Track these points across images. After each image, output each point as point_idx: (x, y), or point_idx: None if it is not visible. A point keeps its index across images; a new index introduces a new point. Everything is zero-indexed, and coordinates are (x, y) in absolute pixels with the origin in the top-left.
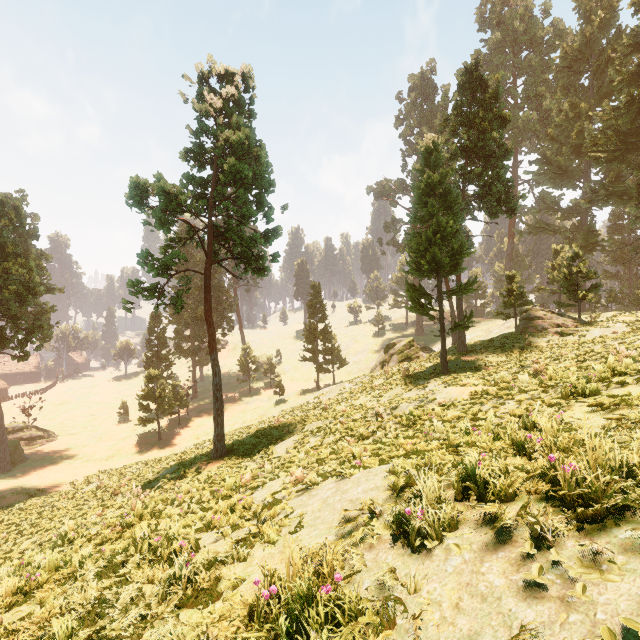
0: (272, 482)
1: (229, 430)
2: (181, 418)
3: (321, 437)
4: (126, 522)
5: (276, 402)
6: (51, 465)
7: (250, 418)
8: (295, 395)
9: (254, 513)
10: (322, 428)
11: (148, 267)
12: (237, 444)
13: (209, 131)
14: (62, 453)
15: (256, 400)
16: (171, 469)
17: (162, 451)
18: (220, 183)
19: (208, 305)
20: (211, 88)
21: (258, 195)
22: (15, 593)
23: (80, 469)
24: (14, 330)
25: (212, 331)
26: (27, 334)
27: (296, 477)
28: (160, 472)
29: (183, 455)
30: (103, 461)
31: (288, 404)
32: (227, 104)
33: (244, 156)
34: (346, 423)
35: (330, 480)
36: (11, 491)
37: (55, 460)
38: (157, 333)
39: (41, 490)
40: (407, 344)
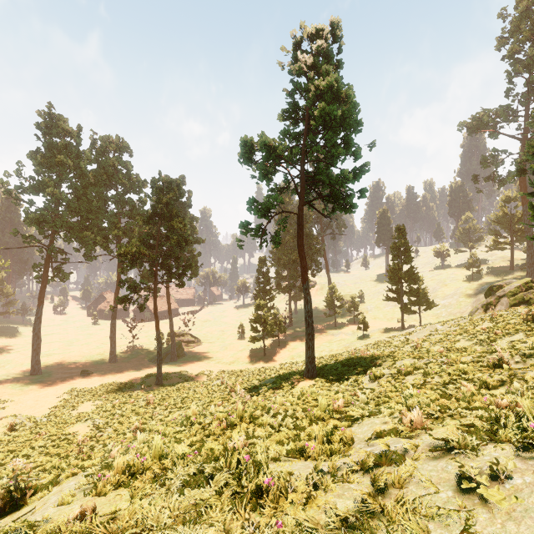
0: (373, 418)
1: (318, 356)
2: (280, 340)
3: (420, 376)
4: (229, 421)
5: (360, 337)
6: (198, 361)
7: (336, 348)
8: (378, 332)
9: (362, 464)
10: (420, 366)
11: (254, 211)
12: (326, 368)
13: (301, 88)
14: (204, 354)
15: (341, 333)
16: (271, 380)
17: (266, 364)
18: (311, 132)
19: (301, 241)
20: (303, 51)
21: (345, 136)
22: (124, 472)
23: (213, 367)
24: (177, 267)
25: (304, 264)
26: (183, 270)
27: (410, 421)
28: (263, 381)
29: (281, 370)
30: (227, 364)
31: (372, 339)
32: (317, 59)
33: (333, 100)
34: (451, 365)
35: (496, 449)
36: (175, 374)
37: (200, 358)
38: (263, 273)
39: (191, 377)
40: (522, 285)
